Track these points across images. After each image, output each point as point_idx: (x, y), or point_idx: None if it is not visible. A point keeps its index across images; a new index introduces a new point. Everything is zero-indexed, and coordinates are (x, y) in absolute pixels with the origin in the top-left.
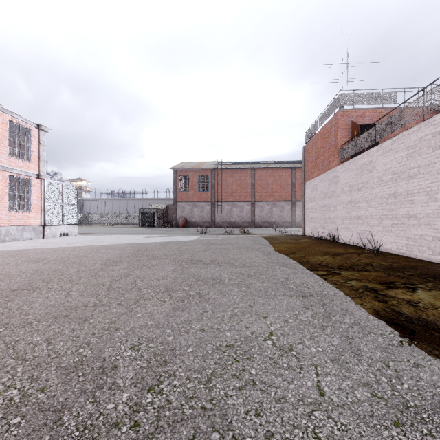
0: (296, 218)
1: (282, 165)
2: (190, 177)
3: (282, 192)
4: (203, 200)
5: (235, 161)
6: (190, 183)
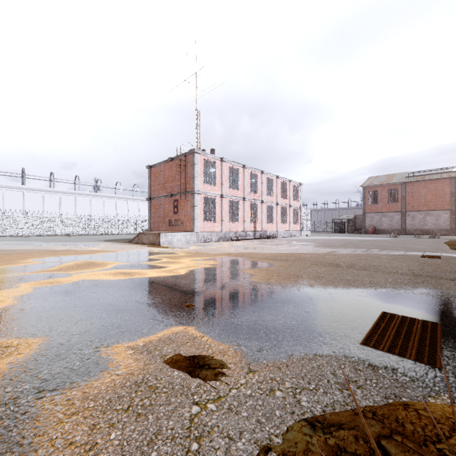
0: None
1: None
2: (379, 192)
3: None
4: (392, 210)
5: (431, 169)
6: (379, 196)
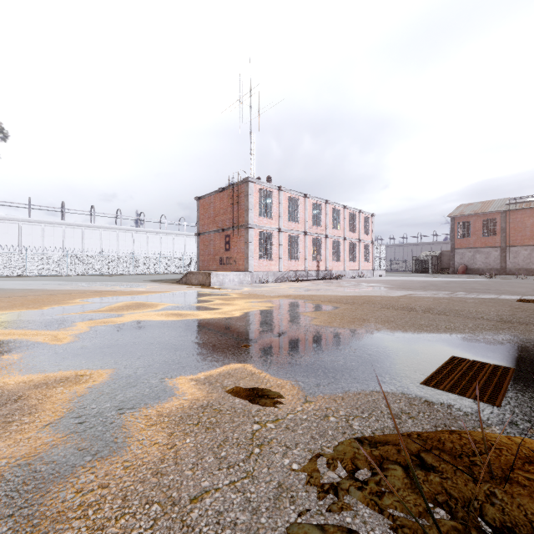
0: None
1: None
2: (471, 223)
3: None
4: (489, 245)
5: None
6: (471, 228)
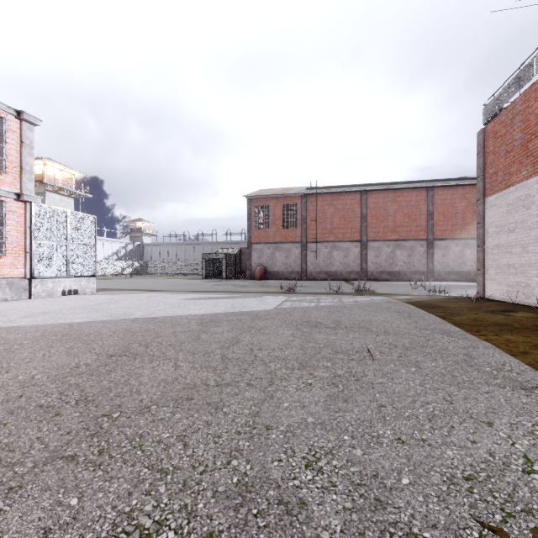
0: (435, 267)
1: (411, 184)
2: (271, 208)
3: (412, 226)
4: (290, 240)
5: None
6: (271, 216)
